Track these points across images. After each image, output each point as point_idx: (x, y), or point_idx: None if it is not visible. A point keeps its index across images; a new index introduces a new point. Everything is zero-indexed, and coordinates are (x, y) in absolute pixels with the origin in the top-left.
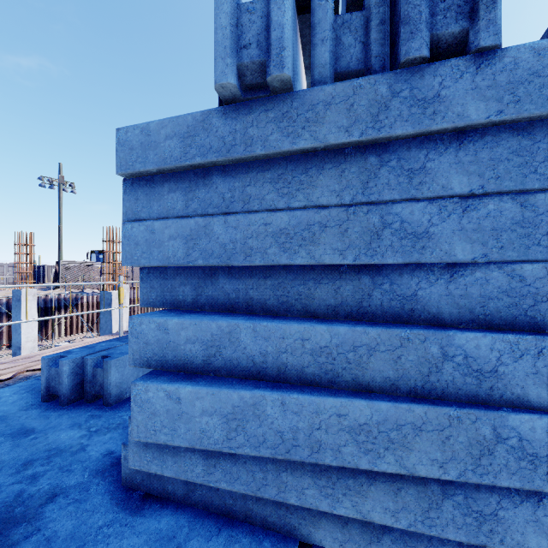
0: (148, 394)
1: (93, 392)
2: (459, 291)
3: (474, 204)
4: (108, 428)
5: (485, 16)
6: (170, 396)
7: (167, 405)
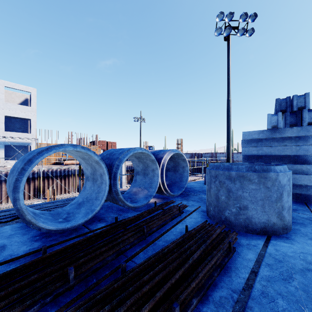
0: None
1: None
2: None
3: None
4: None
5: None
6: None
7: None
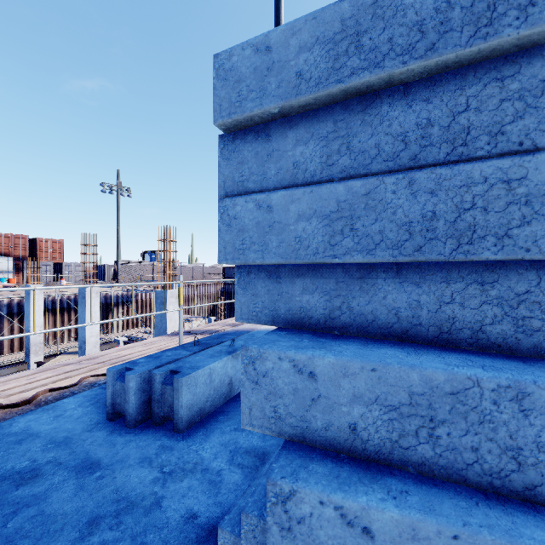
0: (301, 506)
1: (162, 414)
2: None
3: None
4: (183, 469)
5: None
6: (349, 520)
7: (341, 537)
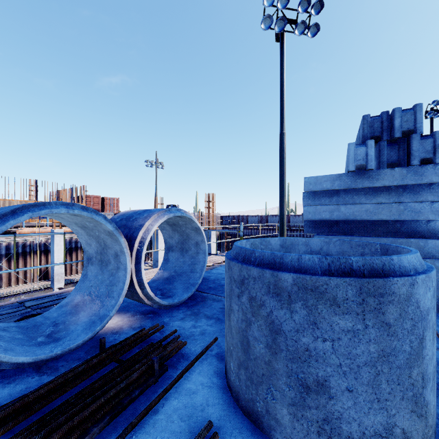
0: None
1: None
2: (430, 228)
3: (435, 204)
4: None
5: (437, 155)
6: None
7: None
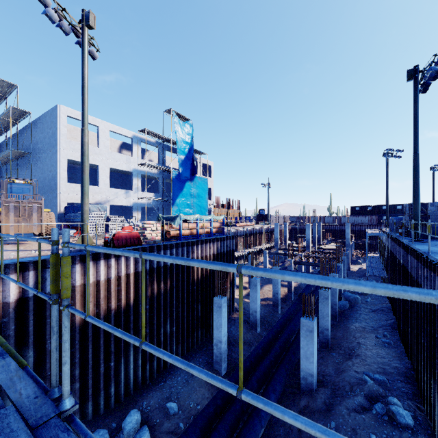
0: None
1: None
2: None
3: None
4: None
5: None
6: None
7: None
